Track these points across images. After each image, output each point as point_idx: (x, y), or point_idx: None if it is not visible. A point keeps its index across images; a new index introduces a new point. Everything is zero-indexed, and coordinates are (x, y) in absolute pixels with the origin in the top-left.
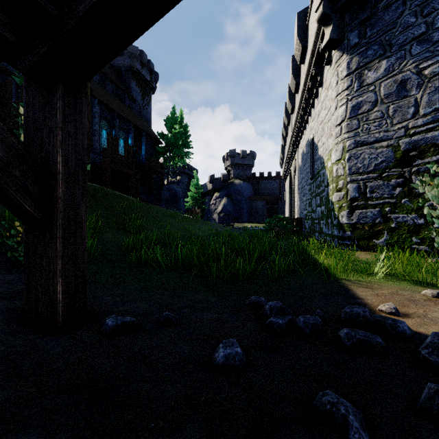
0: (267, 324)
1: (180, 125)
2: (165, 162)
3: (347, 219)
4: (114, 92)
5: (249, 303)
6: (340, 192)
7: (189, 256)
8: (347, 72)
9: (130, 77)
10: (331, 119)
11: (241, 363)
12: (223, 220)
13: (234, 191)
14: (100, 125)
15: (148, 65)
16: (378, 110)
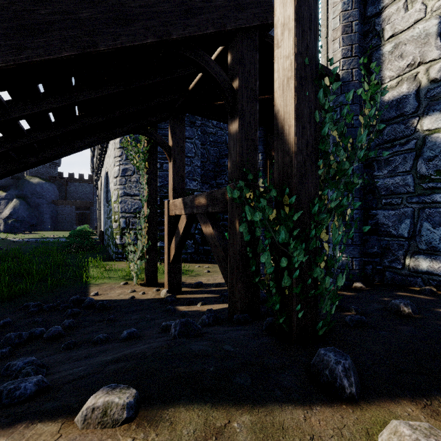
0: (29, 312)
1: None
2: None
3: (120, 241)
4: None
5: (23, 307)
6: (116, 223)
7: None
8: (120, 146)
9: None
10: (113, 170)
11: (11, 323)
12: (12, 228)
13: (32, 191)
14: None
15: None
16: (135, 177)
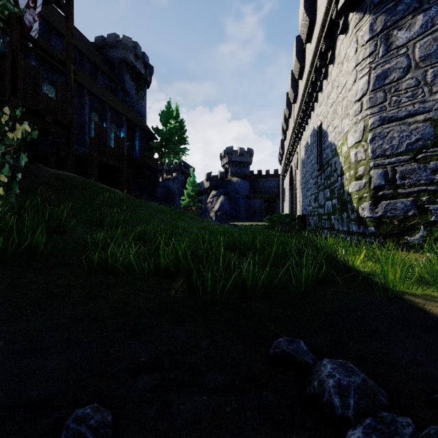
0: None
1: (175, 121)
2: (160, 158)
3: (370, 211)
4: (107, 84)
5: (275, 354)
6: (360, 180)
7: (175, 257)
8: (370, 35)
9: (124, 70)
10: (347, 96)
11: None
12: (220, 219)
13: (232, 189)
14: (90, 117)
15: (142, 58)
16: (411, 77)
